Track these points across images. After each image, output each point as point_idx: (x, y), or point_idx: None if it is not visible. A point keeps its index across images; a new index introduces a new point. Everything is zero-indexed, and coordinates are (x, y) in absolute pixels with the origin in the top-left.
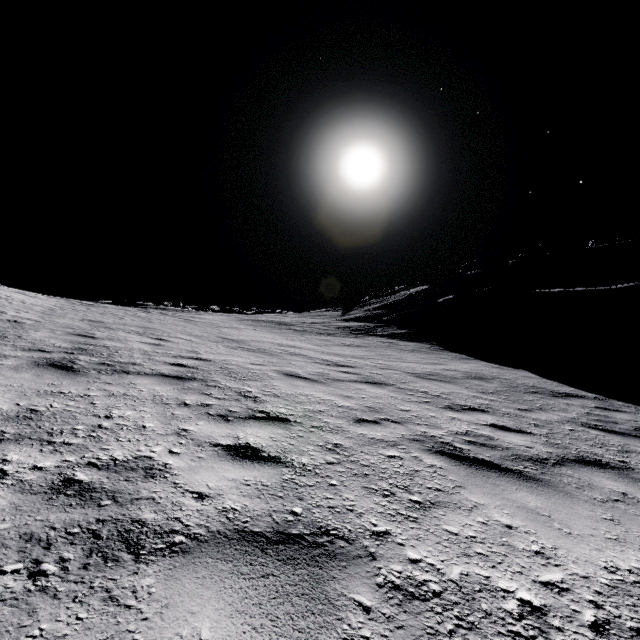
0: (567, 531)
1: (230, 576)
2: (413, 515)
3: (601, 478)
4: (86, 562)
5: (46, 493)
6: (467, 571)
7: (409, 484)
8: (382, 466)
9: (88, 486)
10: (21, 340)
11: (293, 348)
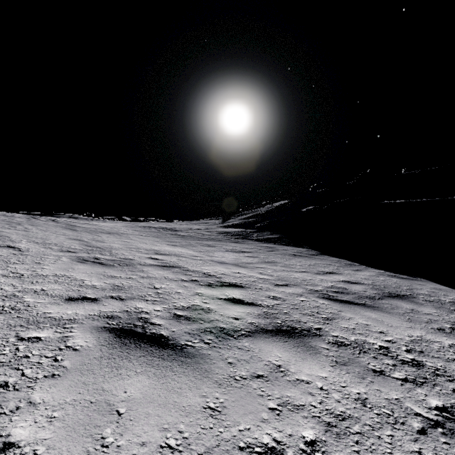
0: None
1: None
2: None
3: None
4: None
5: None
6: None
7: None
8: None
9: None
10: None
11: (170, 256)
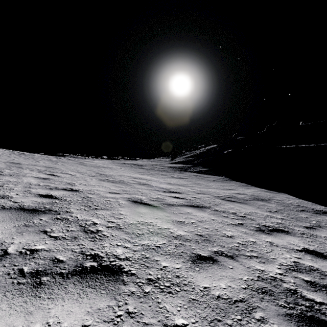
0: None
1: None
2: None
3: None
4: None
5: None
6: None
7: None
8: None
9: None
10: None
11: (142, 180)
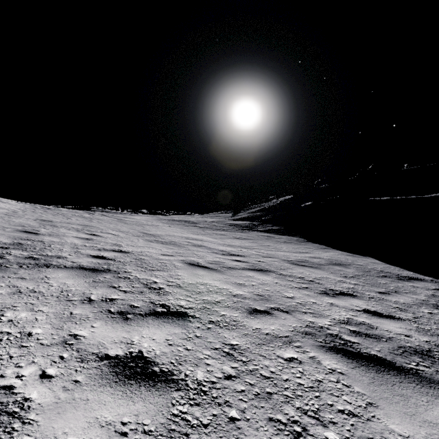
0: None
1: None
2: None
3: None
4: None
5: None
6: None
7: (318, 407)
8: (283, 376)
9: None
10: None
11: (197, 241)
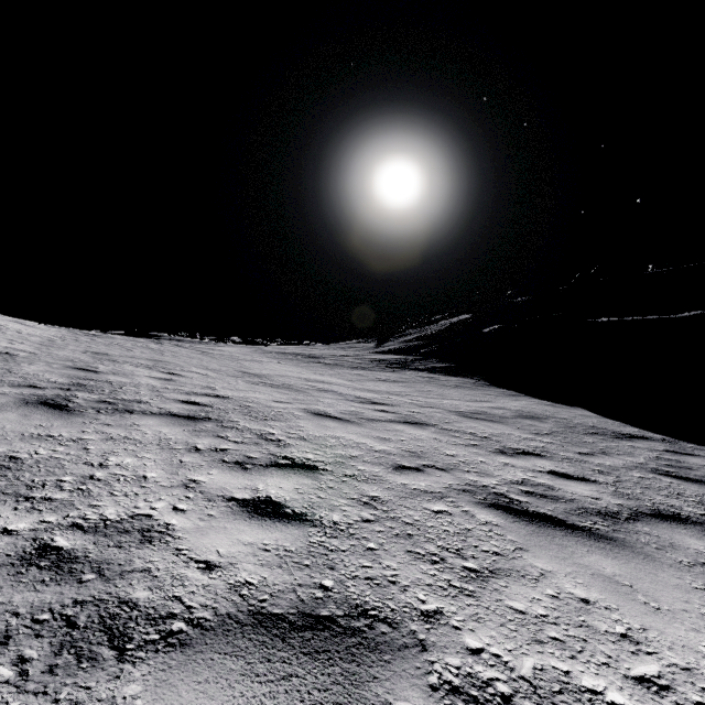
0: (655, 606)
1: (241, 679)
2: (469, 587)
3: (683, 536)
4: (53, 663)
5: (13, 565)
6: (541, 664)
7: (461, 546)
8: (428, 524)
9: (68, 555)
10: (11, 374)
11: (322, 383)
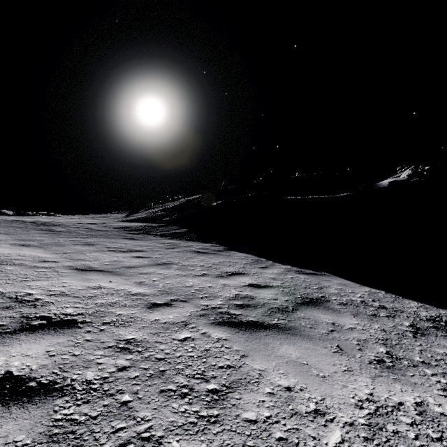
0: None
1: None
2: None
3: None
4: None
5: None
6: None
7: None
8: None
9: None
10: None
11: None
